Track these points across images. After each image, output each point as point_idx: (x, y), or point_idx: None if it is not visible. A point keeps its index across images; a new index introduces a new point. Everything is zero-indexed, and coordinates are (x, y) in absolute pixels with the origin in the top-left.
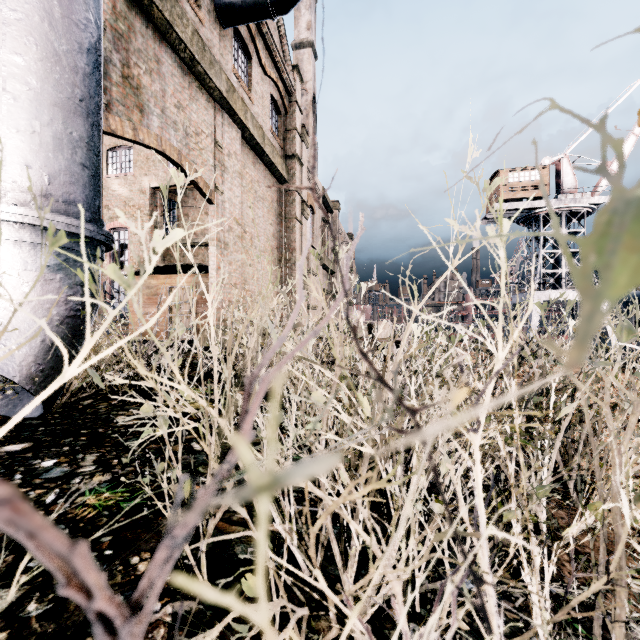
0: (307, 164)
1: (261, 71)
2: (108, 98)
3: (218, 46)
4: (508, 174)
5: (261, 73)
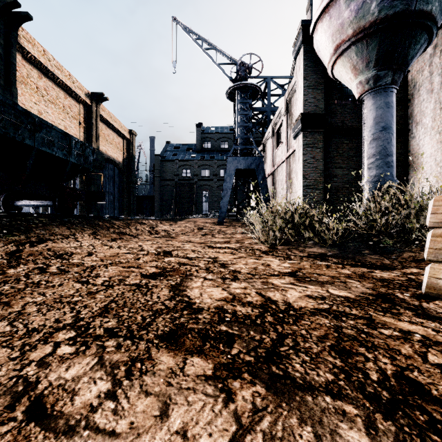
0: None
1: None
2: None
3: None
4: None
5: None
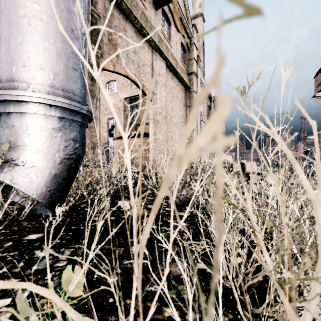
0: (200, 77)
1: (175, 30)
2: (102, 51)
3: (154, 19)
4: None
5: (175, 31)
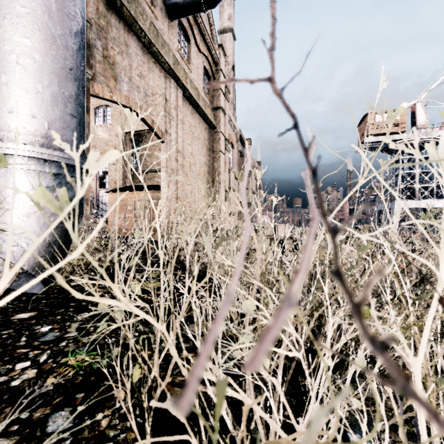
0: (228, 113)
1: (197, 49)
2: (93, 71)
3: (167, 33)
4: (375, 116)
5: (197, 51)
